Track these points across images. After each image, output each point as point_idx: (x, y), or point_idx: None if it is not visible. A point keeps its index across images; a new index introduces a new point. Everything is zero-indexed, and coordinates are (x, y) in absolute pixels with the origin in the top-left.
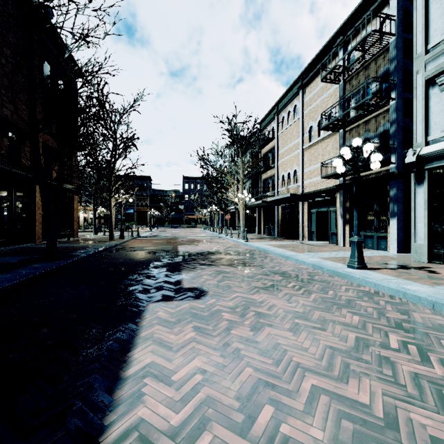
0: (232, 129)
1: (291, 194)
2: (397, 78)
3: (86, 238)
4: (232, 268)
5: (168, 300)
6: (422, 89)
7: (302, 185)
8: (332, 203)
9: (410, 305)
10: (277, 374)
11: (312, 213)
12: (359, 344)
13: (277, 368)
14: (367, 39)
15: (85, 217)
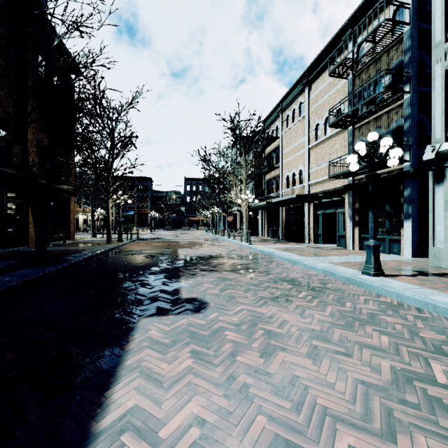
0: (234, 127)
1: (297, 195)
2: (412, 70)
3: (83, 240)
4: (236, 275)
5: (163, 314)
6: (442, 80)
7: (308, 186)
8: (340, 204)
9: (444, 321)
10: (300, 426)
11: (318, 215)
12: (396, 377)
13: (299, 417)
14: (379, 29)
15: (84, 219)
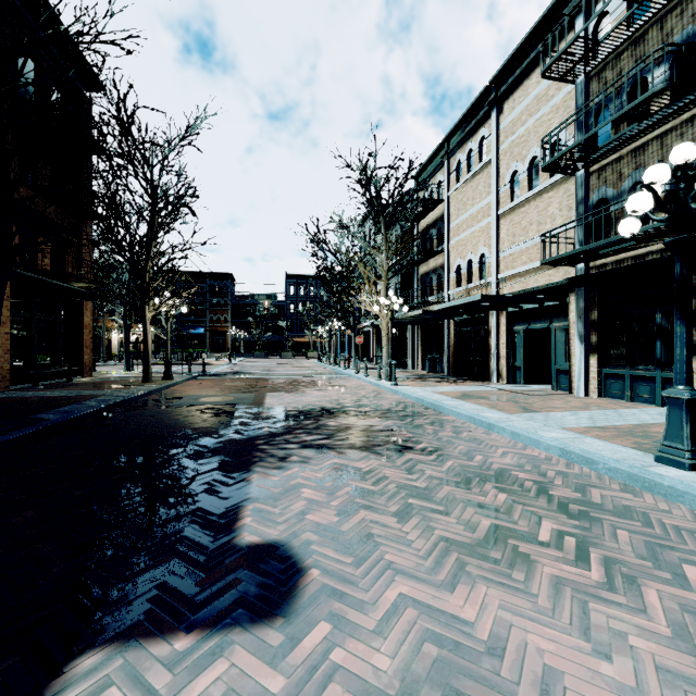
0: (367, 180)
1: (484, 296)
2: None
3: (106, 377)
4: (374, 459)
5: (164, 626)
6: None
7: (497, 281)
8: (559, 314)
9: None
10: None
11: (516, 332)
12: None
13: None
14: None
15: (122, 340)
